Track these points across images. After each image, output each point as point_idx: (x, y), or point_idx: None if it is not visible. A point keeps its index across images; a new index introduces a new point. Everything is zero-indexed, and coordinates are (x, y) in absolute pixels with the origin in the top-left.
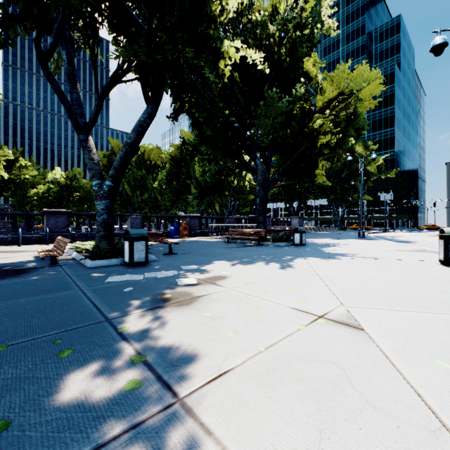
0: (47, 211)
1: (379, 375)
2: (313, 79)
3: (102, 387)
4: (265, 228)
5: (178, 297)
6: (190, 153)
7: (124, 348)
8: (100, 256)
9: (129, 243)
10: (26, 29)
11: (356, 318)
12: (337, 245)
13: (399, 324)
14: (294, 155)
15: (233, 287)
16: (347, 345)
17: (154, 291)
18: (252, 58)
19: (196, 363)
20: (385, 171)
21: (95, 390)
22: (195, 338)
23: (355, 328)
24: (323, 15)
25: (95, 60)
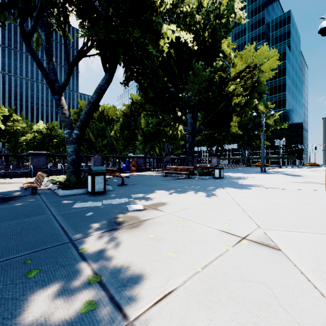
0: (31, 153)
1: (303, 295)
2: (228, 56)
3: (61, 309)
4: (193, 166)
5: (129, 221)
6: (138, 111)
7: (83, 268)
8: (70, 187)
9: (91, 177)
10: (13, 14)
11: (273, 240)
12: (247, 178)
13: (308, 245)
14: (214, 111)
15: (171, 212)
16: (270, 265)
17: (109, 215)
18: (184, 38)
19: (144, 283)
20: (280, 124)
21: (54, 312)
22: (143, 258)
23: (273, 249)
24: (235, 8)
25: (66, 39)
